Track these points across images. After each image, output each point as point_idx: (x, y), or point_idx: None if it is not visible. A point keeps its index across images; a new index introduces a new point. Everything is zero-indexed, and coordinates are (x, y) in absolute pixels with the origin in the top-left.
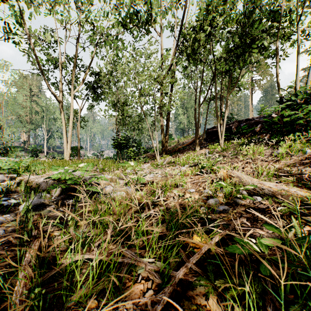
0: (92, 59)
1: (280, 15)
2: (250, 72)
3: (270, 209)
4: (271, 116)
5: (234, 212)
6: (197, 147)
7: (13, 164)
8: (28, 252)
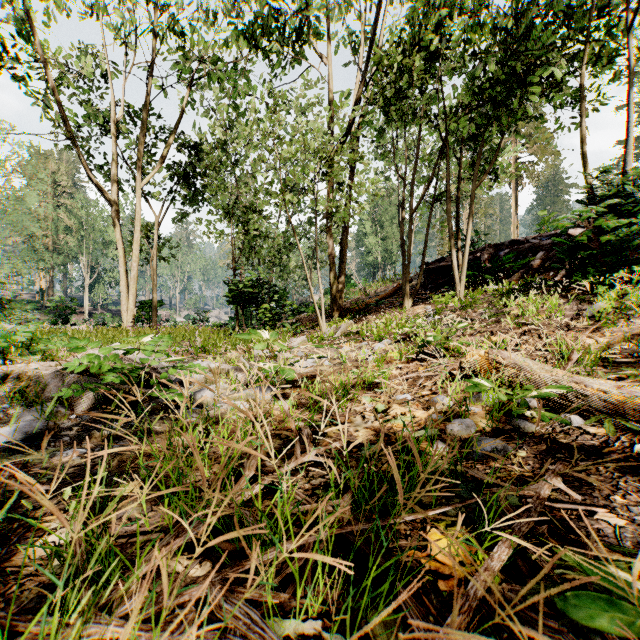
0: (182, 113)
1: (590, 13)
2: (521, 137)
3: (613, 448)
4: (567, 234)
5: (521, 455)
6: (406, 301)
7: None
8: None
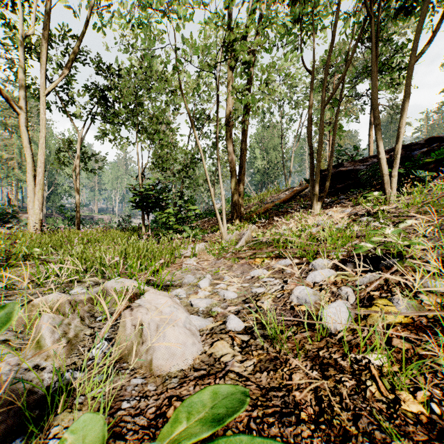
0: (87, 23)
1: None
2: None
3: None
4: None
5: None
6: (315, 204)
7: None
8: None
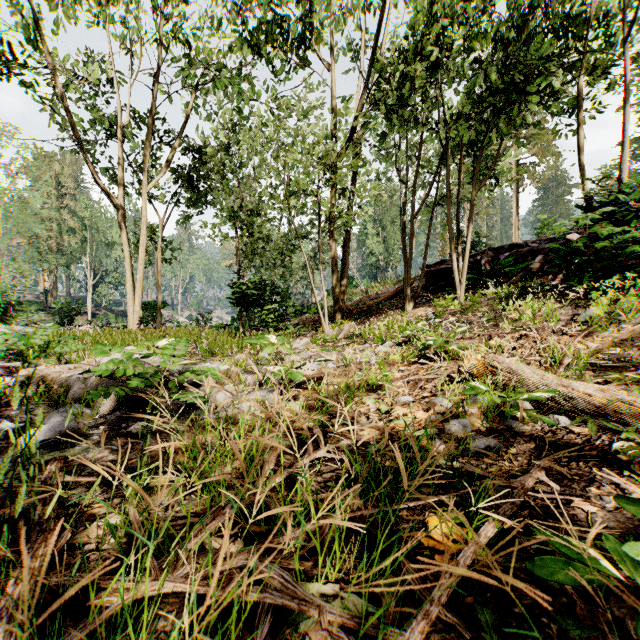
0: (187, 118)
1: (587, 24)
2: (520, 144)
3: (594, 446)
4: (565, 239)
5: (511, 452)
6: (407, 303)
7: (14, 341)
8: (14, 579)
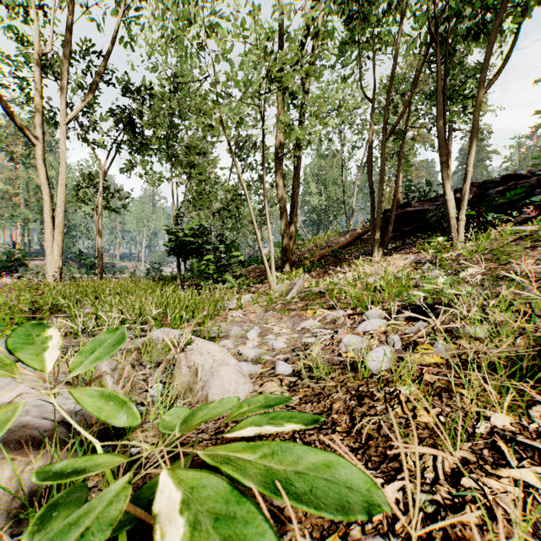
0: (114, 40)
1: None
2: None
3: None
4: None
5: None
6: (376, 250)
7: None
8: None
